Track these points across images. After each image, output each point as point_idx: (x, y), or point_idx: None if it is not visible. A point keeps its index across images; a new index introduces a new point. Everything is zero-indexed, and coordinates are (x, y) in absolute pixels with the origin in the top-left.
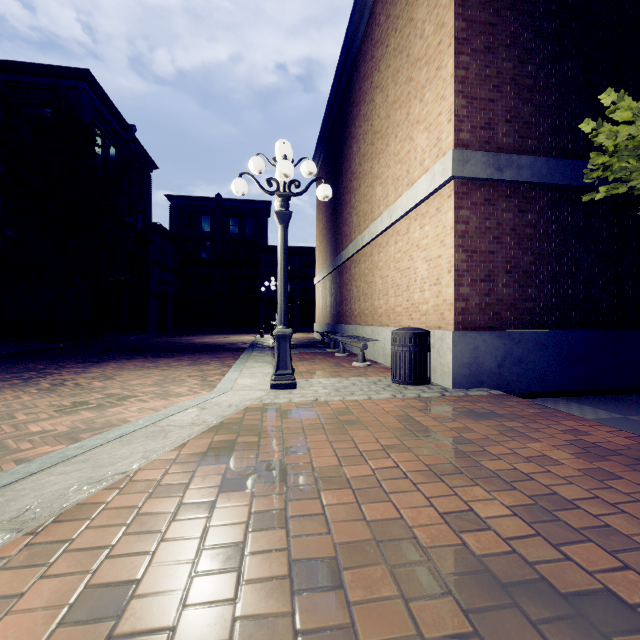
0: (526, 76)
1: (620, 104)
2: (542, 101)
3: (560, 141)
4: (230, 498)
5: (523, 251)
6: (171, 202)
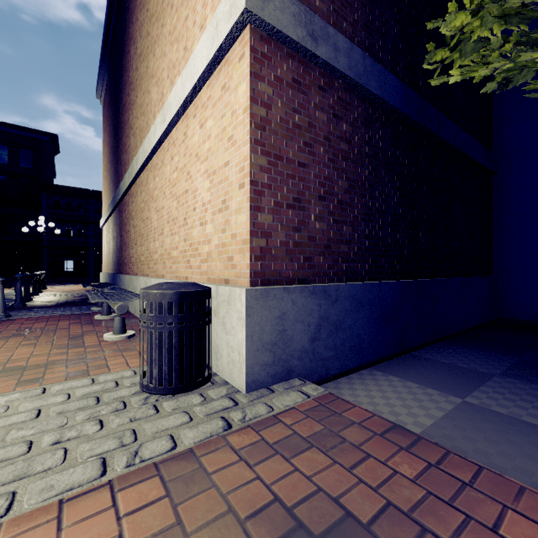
0: None
1: None
2: None
3: (372, 43)
4: None
5: (338, 172)
6: None
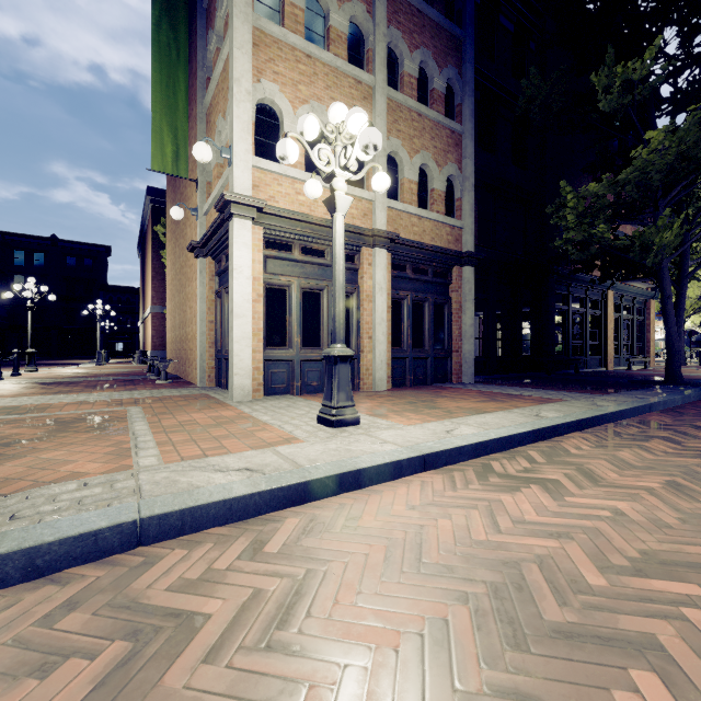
0: None
1: None
2: None
3: None
4: (86, 368)
5: None
6: None
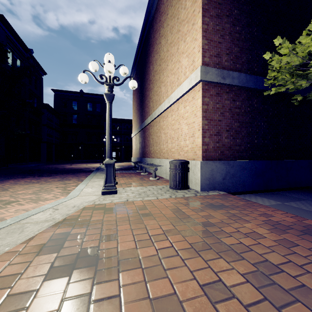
0: (236, 32)
1: (283, 45)
2: (243, 46)
3: (251, 66)
4: (51, 285)
5: (234, 120)
6: (55, 93)
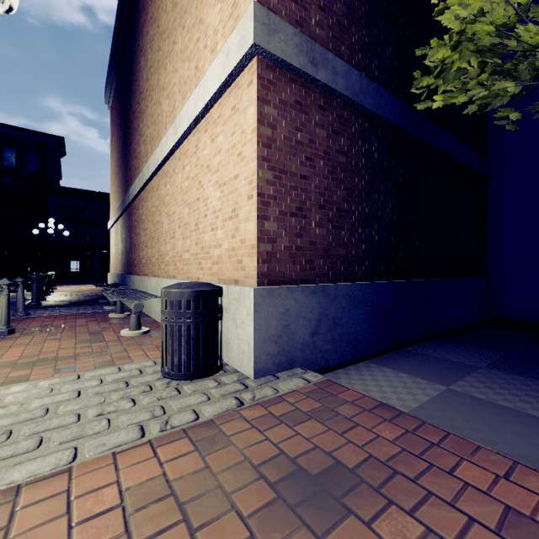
0: None
1: None
2: (354, 6)
3: (369, 63)
4: None
5: (336, 183)
6: None
